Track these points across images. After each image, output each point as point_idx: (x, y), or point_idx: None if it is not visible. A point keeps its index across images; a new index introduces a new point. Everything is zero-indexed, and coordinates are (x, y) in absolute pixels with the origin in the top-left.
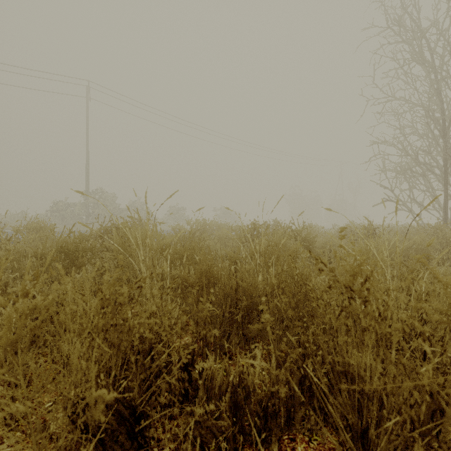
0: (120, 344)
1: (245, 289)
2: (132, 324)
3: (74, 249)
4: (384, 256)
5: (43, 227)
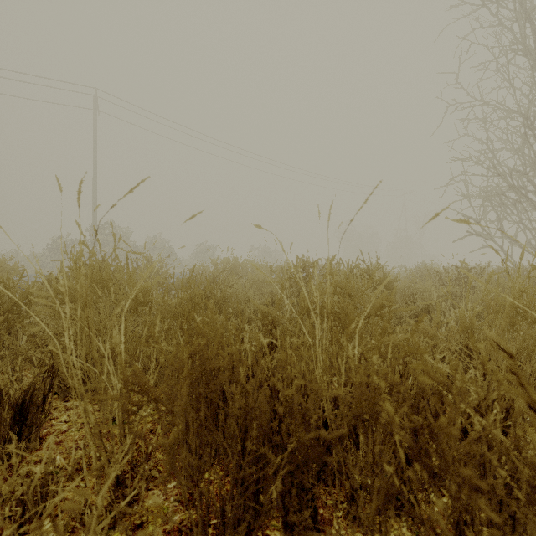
0: None
1: (293, 404)
2: None
3: None
4: None
5: (0, 267)
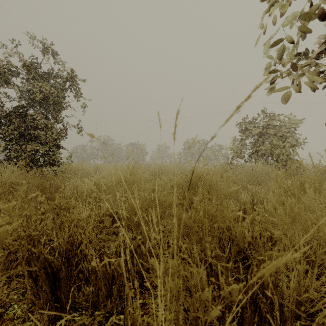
0: None
1: None
2: None
3: None
4: None
5: None
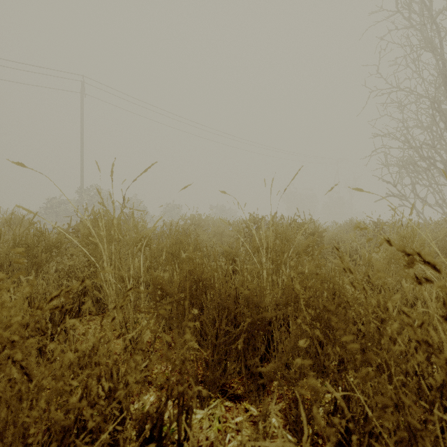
0: (2, 431)
1: (249, 299)
2: (39, 381)
3: (33, 244)
4: (431, 252)
5: (20, 222)
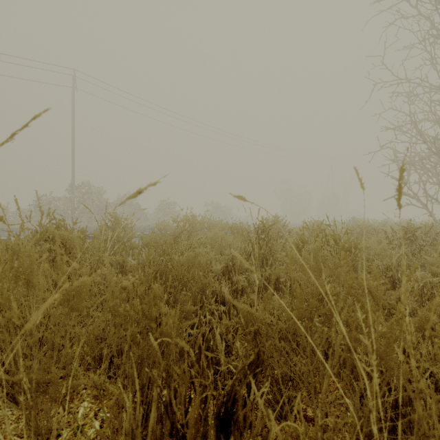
0: None
1: None
2: None
3: None
4: None
5: None
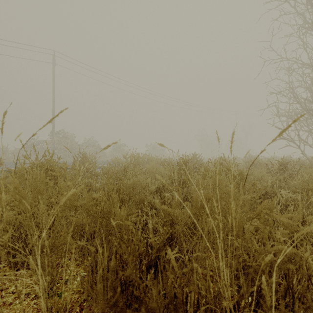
0: None
1: None
2: None
3: None
4: None
5: None
